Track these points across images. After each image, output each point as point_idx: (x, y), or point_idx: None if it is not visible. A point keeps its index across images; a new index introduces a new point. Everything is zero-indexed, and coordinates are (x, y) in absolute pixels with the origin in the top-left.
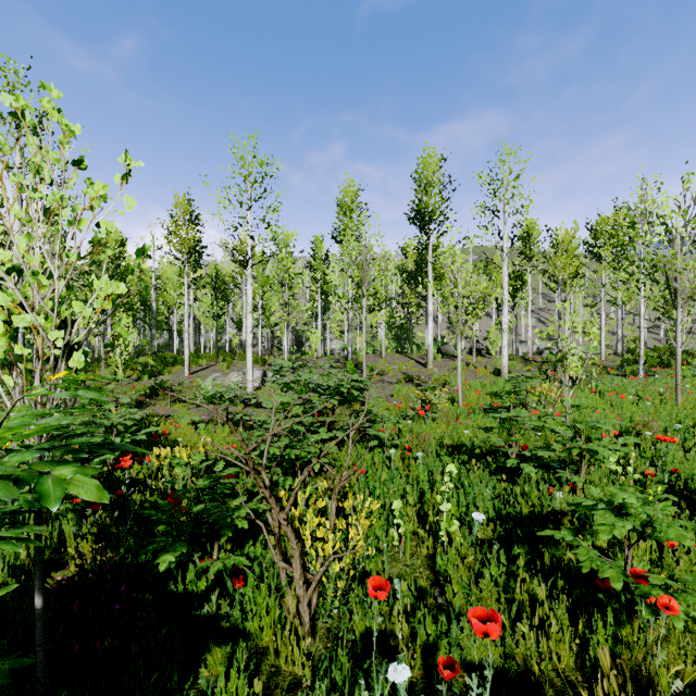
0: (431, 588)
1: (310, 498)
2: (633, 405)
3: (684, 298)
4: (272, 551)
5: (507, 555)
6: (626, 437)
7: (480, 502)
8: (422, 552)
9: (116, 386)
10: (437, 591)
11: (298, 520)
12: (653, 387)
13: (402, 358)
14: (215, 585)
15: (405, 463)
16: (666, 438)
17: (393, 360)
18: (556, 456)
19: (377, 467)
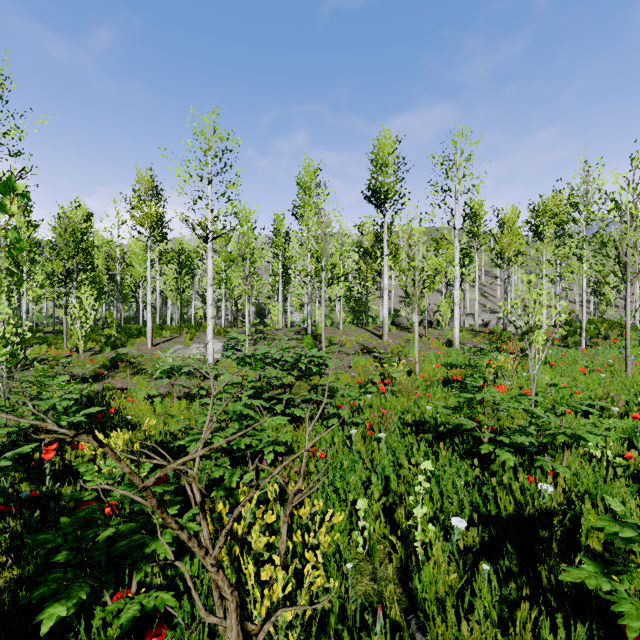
0: (405, 617)
1: (261, 497)
2: (586, 376)
3: (634, 272)
4: (197, 604)
5: (496, 573)
6: (612, 420)
7: (455, 499)
8: (391, 561)
9: (77, 358)
10: (414, 623)
11: (242, 535)
12: (600, 358)
13: (359, 330)
14: (134, 626)
15: (366, 443)
16: None
17: (350, 332)
18: (536, 442)
19: (337, 449)
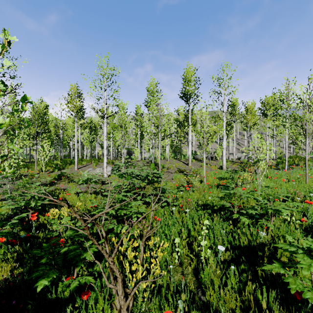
0: (196, 290)
1: (131, 237)
2: (286, 183)
3: (310, 133)
4: (105, 279)
5: (238, 270)
6: (294, 203)
7: (220, 238)
8: (190, 266)
9: (42, 174)
10: (200, 292)
11: (123, 252)
12: (293, 175)
13: (177, 161)
14: (75, 292)
15: (180, 214)
16: (311, 202)
17: (172, 162)
18: (258, 212)
19: (166, 216)
